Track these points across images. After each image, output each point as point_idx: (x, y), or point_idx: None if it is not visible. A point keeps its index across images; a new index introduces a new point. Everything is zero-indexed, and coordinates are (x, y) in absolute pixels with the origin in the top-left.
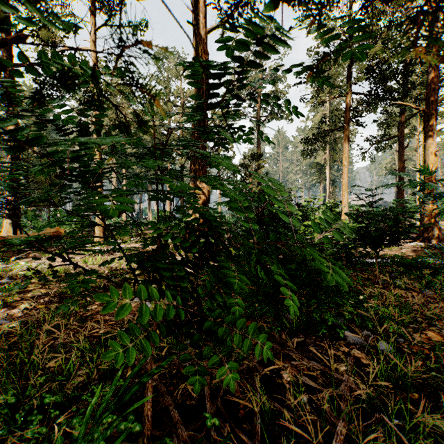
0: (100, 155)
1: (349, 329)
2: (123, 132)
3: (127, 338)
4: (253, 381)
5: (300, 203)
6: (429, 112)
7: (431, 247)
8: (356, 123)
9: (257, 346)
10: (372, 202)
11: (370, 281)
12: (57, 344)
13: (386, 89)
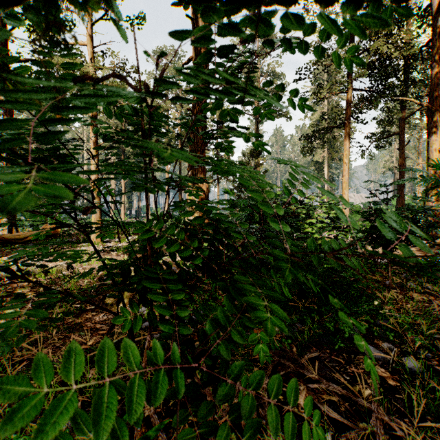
0: (97, 151)
1: (367, 340)
2: (60, 44)
3: (83, 425)
4: (265, 412)
5: (303, 201)
6: (432, 107)
7: (435, 246)
8: (357, 120)
9: (306, 433)
10: (385, 199)
11: (379, 283)
12: None
13: (388, 86)
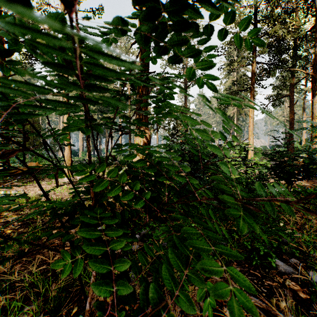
0: None
1: (277, 255)
2: None
3: None
4: None
5: (221, 144)
6: (316, 75)
7: None
8: (259, 85)
9: None
10: (287, 143)
11: (280, 207)
12: (13, 272)
13: (282, 60)
